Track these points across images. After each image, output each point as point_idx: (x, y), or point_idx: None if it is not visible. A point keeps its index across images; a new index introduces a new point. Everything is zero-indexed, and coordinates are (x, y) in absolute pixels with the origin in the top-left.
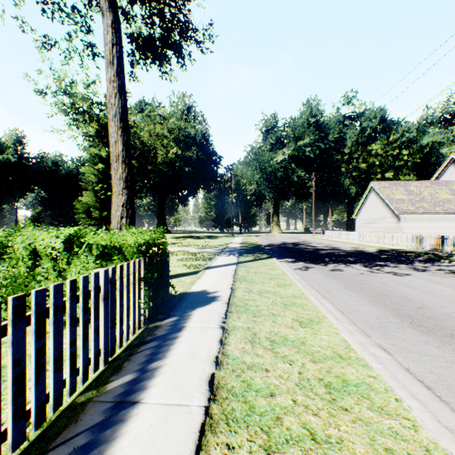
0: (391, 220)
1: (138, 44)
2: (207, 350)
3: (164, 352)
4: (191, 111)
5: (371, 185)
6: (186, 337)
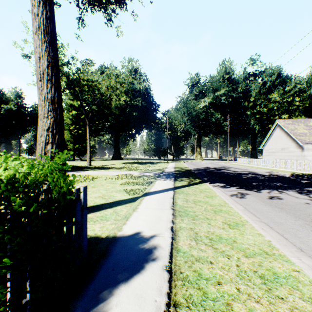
0: (295, 149)
1: None
2: None
3: None
4: (137, 72)
5: (277, 122)
6: None
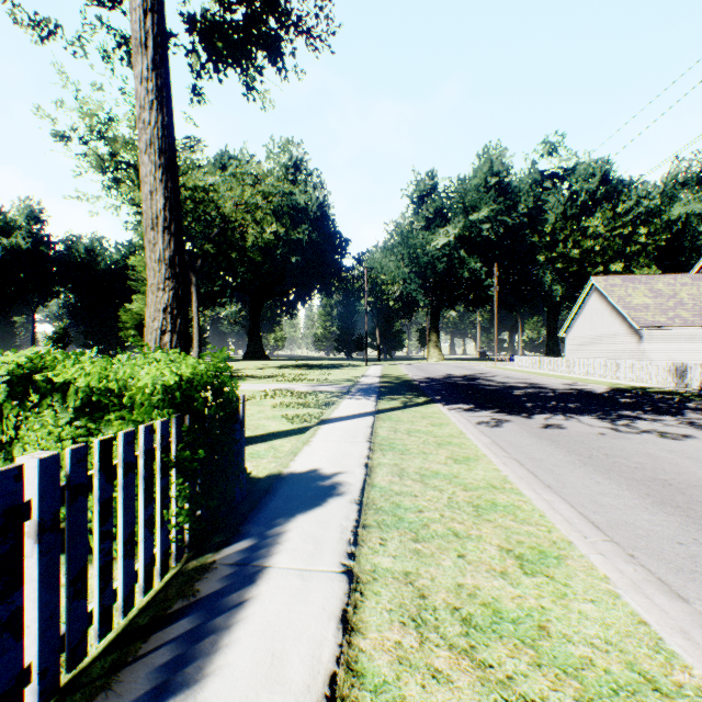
0: (626, 338)
1: (202, 28)
2: (311, 651)
3: (203, 657)
4: (301, 168)
5: (592, 281)
6: (264, 603)
